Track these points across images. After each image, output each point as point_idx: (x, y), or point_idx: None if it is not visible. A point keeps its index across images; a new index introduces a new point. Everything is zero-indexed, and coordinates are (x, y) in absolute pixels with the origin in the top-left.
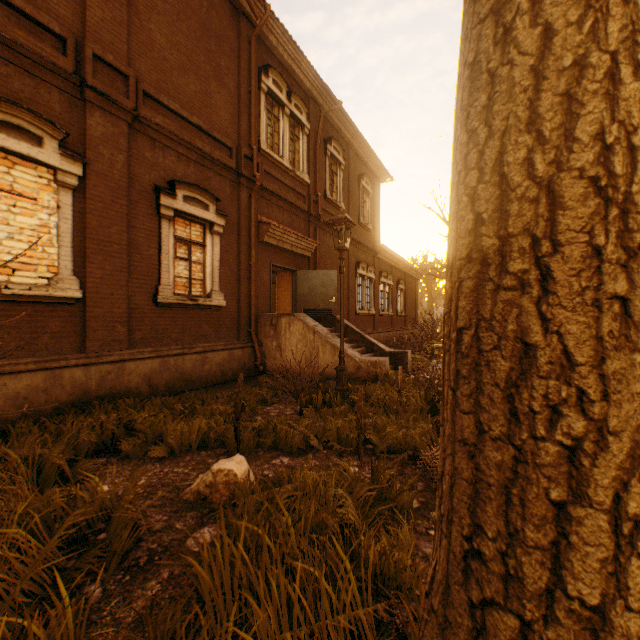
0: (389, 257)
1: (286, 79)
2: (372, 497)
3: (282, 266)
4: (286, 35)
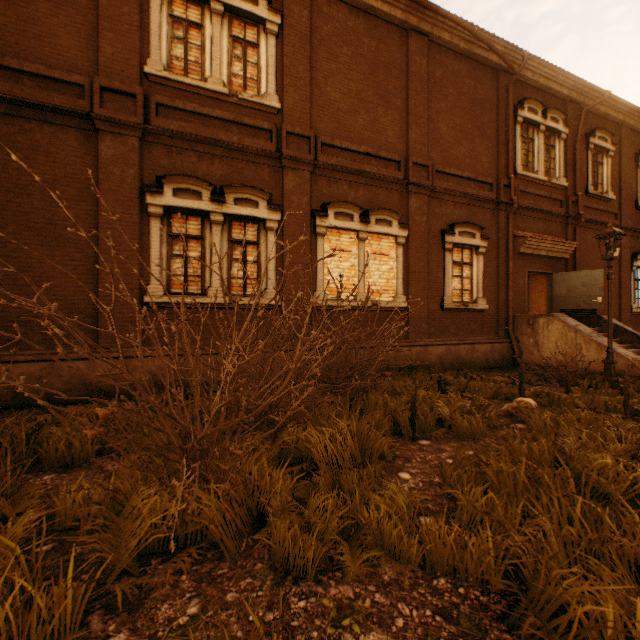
0: None
1: (540, 98)
2: (633, 426)
3: (536, 271)
4: (541, 63)
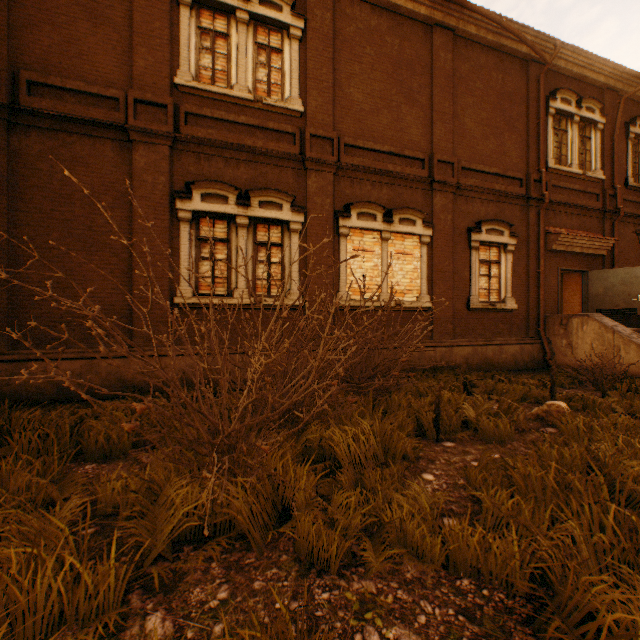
0: None
1: (574, 88)
2: None
3: (569, 269)
4: (575, 51)
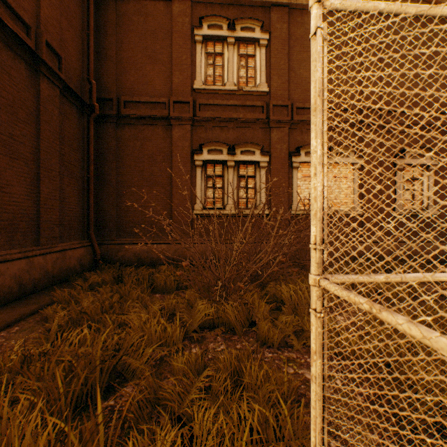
0: None
1: None
2: None
3: None
4: None
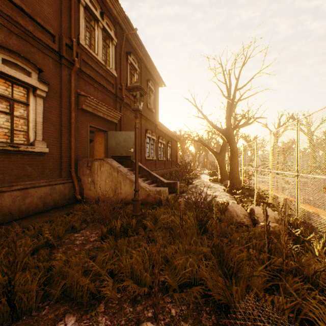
0: (163, 128)
1: (100, 4)
2: None
3: (97, 127)
4: None
